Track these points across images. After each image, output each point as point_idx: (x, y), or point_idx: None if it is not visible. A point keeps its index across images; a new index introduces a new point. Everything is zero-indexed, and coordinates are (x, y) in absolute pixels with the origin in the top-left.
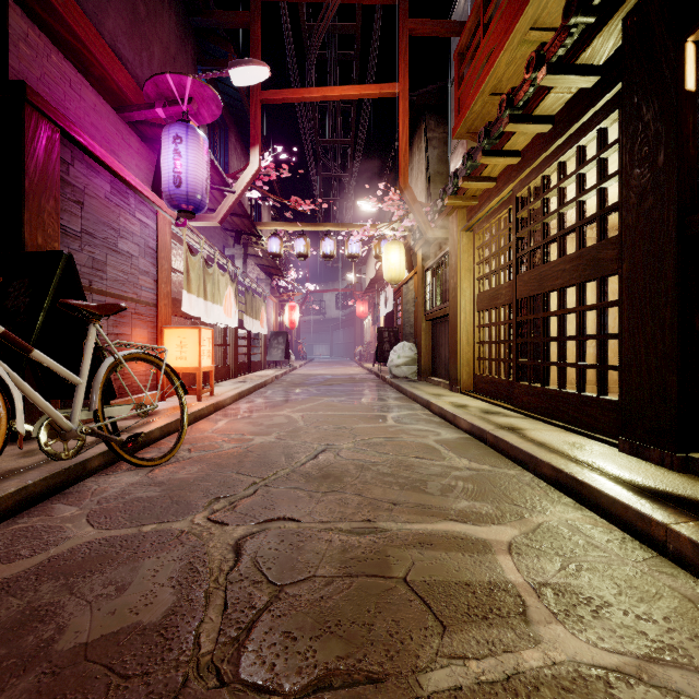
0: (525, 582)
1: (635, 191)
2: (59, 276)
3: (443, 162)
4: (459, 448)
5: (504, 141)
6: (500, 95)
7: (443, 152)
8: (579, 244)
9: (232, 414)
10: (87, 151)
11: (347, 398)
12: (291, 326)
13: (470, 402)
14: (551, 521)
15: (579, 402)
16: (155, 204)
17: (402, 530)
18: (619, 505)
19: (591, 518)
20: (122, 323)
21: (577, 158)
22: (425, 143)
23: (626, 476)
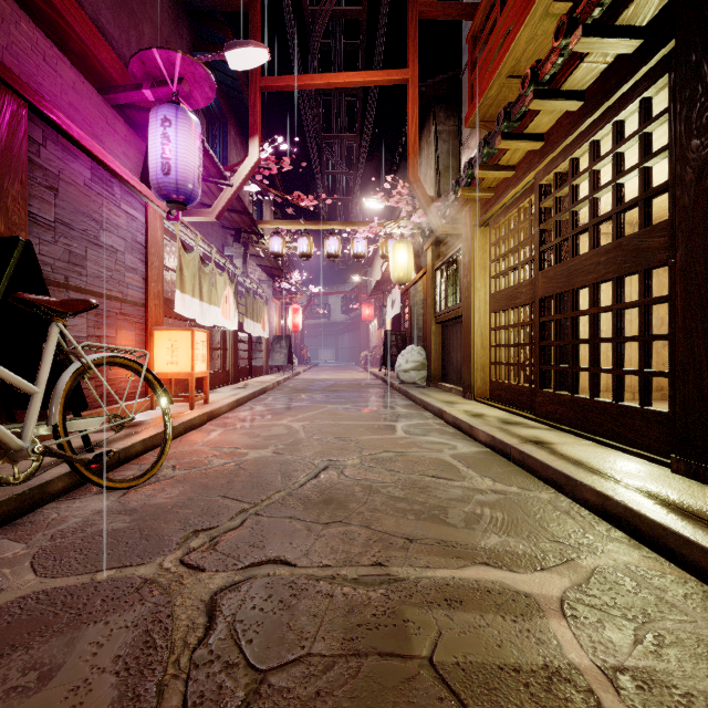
0: (594, 666)
1: (692, 166)
2: (14, 267)
3: (454, 156)
4: (479, 465)
5: (525, 123)
6: (518, 78)
7: (454, 146)
8: (617, 232)
9: (227, 424)
10: (62, 131)
11: (353, 405)
12: (294, 329)
13: (486, 411)
14: (606, 565)
15: (617, 413)
16: (144, 195)
17: (422, 579)
18: (695, 547)
19: (655, 561)
20: (105, 325)
21: (614, 135)
22: (434, 136)
23: (692, 507)
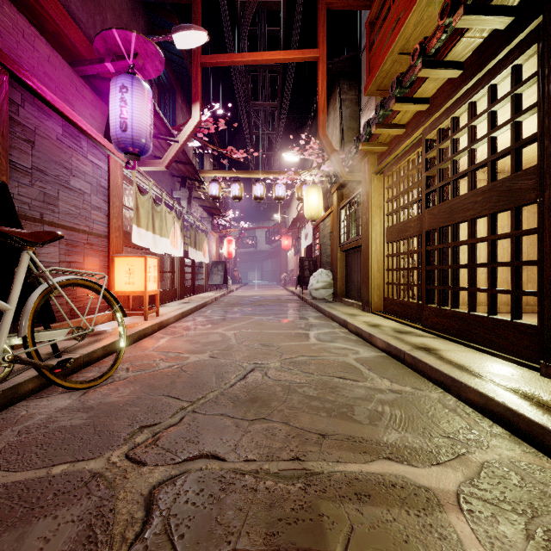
0: None
1: None
2: None
3: (355, 119)
4: (378, 367)
5: (414, 89)
6: (407, 54)
7: (355, 111)
8: (491, 176)
9: (173, 332)
10: (38, 94)
11: (274, 316)
12: (228, 256)
13: (382, 322)
14: (493, 460)
15: (492, 325)
16: (106, 149)
17: (334, 473)
18: None
19: (534, 455)
20: (75, 252)
21: (489, 97)
22: (339, 104)
23: None
